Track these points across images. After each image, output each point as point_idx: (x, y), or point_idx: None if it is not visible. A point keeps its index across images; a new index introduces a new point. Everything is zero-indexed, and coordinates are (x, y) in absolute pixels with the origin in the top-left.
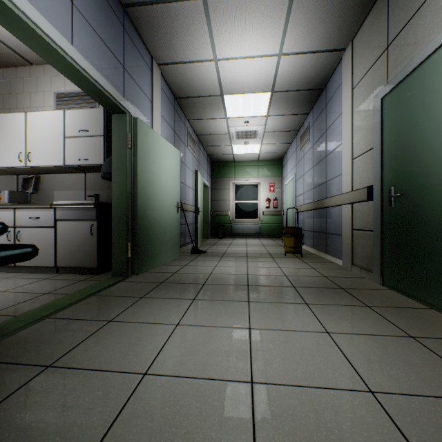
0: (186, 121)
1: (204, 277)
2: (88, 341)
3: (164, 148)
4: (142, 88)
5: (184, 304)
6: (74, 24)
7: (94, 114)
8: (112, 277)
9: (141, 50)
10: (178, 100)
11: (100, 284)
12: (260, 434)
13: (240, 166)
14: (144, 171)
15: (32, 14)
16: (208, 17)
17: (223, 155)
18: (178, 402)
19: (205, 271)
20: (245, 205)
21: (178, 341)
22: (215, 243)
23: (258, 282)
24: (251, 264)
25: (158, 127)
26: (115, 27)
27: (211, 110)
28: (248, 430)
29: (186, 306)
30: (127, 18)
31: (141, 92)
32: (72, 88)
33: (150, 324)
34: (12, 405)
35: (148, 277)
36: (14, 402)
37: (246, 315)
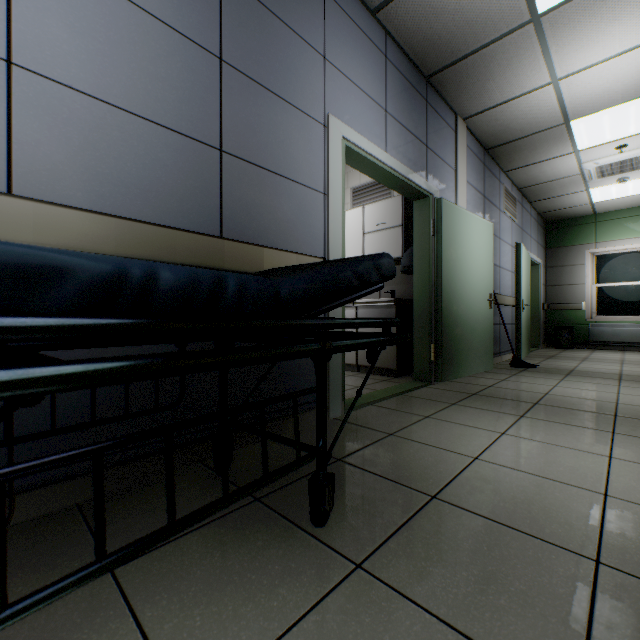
0: (500, 176)
1: (535, 396)
2: (413, 426)
3: (472, 225)
4: (444, 158)
5: (508, 418)
6: (387, 131)
7: (391, 204)
8: (413, 381)
9: (443, 115)
10: (489, 151)
11: (404, 386)
12: (609, 523)
13: (608, 221)
14: (448, 260)
15: (362, 145)
16: (541, 37)
17: (569, 209)
18: (513, 482)
19: (536, 389)
20: (620, 291)
21: (506, 446)
22: (552, 355)
23: (637, 415)
24: (627, 390)
25: (463, 199)
26: (418, 108)
27: (545, 149)
28: (594, 518)
29: (511, 421)
30: (429, 88)
31: (443, 164)
32: (367, 179)
33: (470, 427)
34: (378, 447)
35: (453, 386)
36: (379, 446)
37: (606, 445)
